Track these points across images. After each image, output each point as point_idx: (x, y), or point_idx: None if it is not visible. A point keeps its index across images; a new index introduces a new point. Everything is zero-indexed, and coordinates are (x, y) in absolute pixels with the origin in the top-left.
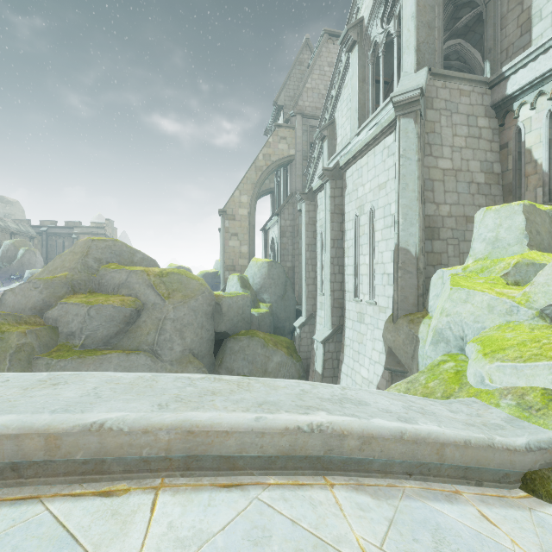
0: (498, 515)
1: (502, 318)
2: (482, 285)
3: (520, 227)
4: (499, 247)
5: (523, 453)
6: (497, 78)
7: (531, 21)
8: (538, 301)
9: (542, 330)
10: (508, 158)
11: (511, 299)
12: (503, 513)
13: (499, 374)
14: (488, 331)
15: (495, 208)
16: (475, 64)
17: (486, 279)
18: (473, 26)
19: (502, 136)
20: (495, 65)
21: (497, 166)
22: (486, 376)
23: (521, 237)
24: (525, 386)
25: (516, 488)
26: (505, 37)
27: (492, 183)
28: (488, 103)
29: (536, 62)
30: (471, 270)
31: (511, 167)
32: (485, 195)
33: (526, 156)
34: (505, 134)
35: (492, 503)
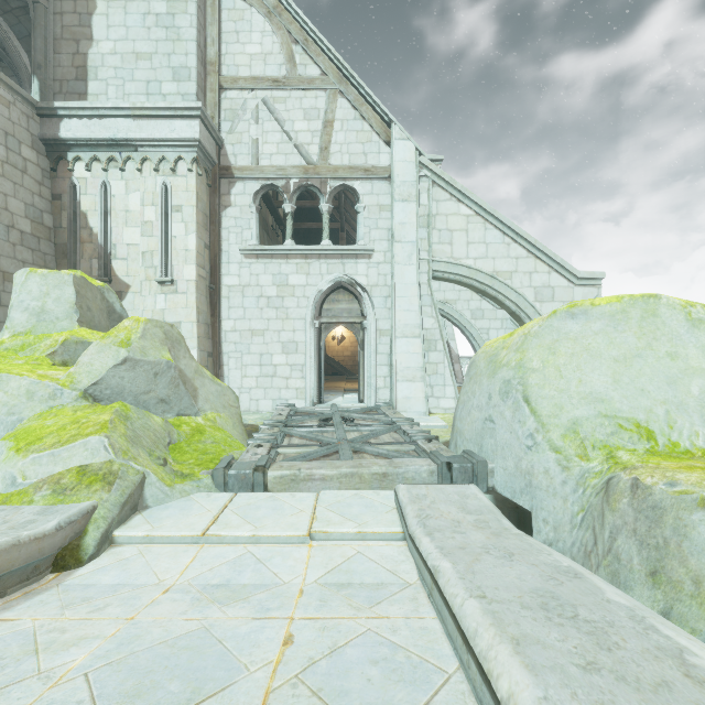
0: (23, 609)
1: (45, 405)
2: (22, 367)
3: (71, 300)
4: (47, 320)
5: (54, 534)
6: (48, 109)
7: (88, 73)
8: (83, 381)
9: (86, 411)
10: (62, 213)
11: (55, 382)
12: (28, 604)
13: (36, 467)
14: (27, 423)
15: (42, 272)
16: (21, 64)
17: (29, 358)
18: (18, 11)
19: (55, 184)
20: (47, 91)
21: (49, 217)
22: (20, 474)
23: (72, 312)
24: (63, 470)
25: (47, 575)
26: (60, 66)
27: (42, 237)
28: (37, 134)
29: (92, 122)
30: (8, 347)
31: (66, 226)
32: (32, 249)
33: (82, 220)
34: (59, 184)
35: (16, 604)
